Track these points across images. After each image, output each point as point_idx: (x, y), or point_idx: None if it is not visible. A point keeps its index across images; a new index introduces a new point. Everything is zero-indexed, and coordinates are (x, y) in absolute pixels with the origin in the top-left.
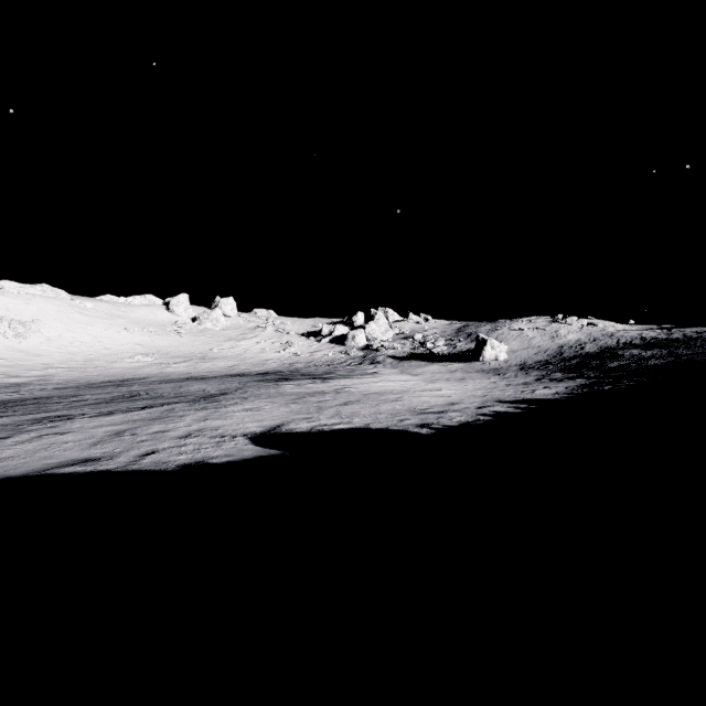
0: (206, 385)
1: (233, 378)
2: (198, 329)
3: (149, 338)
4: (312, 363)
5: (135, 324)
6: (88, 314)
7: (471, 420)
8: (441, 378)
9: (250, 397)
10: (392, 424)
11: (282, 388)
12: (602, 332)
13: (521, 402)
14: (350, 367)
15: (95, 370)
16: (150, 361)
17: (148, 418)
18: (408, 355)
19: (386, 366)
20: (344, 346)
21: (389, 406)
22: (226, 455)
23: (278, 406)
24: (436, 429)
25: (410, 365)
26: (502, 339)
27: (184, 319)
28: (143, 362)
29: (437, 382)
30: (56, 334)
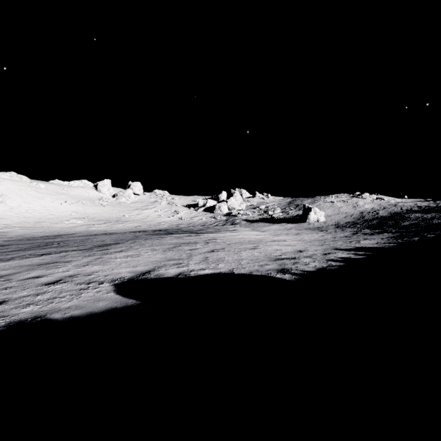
0: (108, 237)
1: (131, 233)
2: (116, 202)
3: (82, 207)
4: (191, 224)
5: (73, 199)
6: (41, 192)
7: (325, 266)
8: (282, 233)
9: (136, 246)
10: (254, 269)
11: (164, 239)
12: (388, 203)
13: (356, 249)
14: (217, 227)
15: (41, 228)
16: (81, 223)
17: (36, 264)
18: (256, 219)
19: (242, 226)
20: (213, 214)
21: (249, 253)
22: (77, 306)
23: (156, 253)
24: (297, 275)
25: (258, 225)
26: (320, 208)
27: (107, 196)
28: (76, 223)
29: (280, 235)
30: (17, 205)
